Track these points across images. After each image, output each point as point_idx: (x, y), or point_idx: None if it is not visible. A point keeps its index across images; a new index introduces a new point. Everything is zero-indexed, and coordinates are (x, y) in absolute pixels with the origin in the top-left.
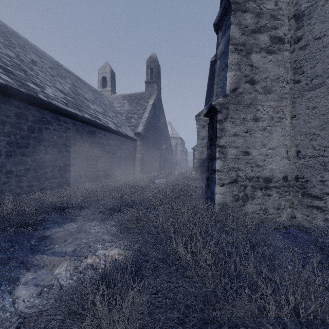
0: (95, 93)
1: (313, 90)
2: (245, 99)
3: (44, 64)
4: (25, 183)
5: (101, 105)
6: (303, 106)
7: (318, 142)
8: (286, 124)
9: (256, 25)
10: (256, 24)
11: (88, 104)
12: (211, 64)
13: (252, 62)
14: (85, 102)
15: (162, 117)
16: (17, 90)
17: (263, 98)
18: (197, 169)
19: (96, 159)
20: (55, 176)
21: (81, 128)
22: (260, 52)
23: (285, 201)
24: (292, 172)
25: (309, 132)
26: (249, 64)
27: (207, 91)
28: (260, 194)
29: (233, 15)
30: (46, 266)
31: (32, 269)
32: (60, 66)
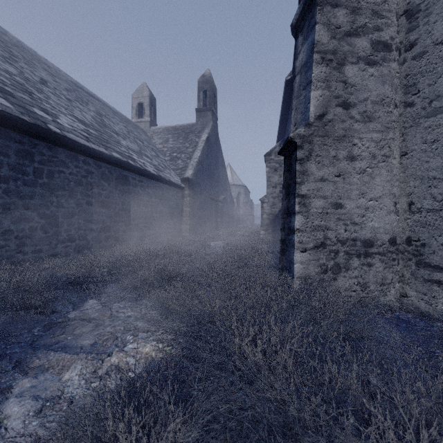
0: (129, 125)
1: (432, 117)
2: (336, 129)
3: (59, 85)
4: (30, 247)
5: (136, 140)
6: (417, 139)
7: (440, 189)
8: (393, 165)
9: (351, 26)
10: (351, 24)
11: (118, 139)
12: (285, 84)
13: (346, 77)
14: (114, 136)
15: (219, 157)
16: (18, 119)
17: (362, 128)
18: (267, 228)
19: (129, 214)
20: (71, 238)
21: (109, 171)
22: (357, 63)
23: (392, 273)
24: (402, 232)
25: (426, 175)
26: (342, 79)
27: (281, 121)
28: (357, 263)
29: (319, 10)
30: (51, 368)
31: (31, 373)
32: (81, 88)
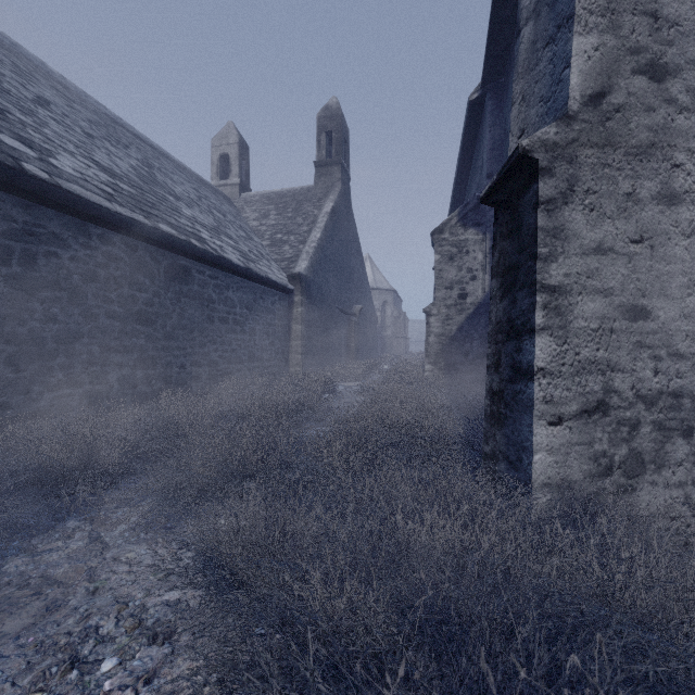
0: (202, 188)
1: None
2: (633, 129)
3: (76, 112)
4: None
5: (213, 211)
6: None
7: None
8: None
9: None
10: None
11: (178, 204)
12: (468, 108)
13: (658, 3)
14: (170, 200)
15: (353, 242)
16: None
17: None
18: (436, 360)
19: (191, 335)
20: (75, 379)
21: (152, 258)
22: None
23: None
24: None
25: None
26: (647, 8)
27: (457, 178)
28: (684, 451)
29: None
30: None
31: None
32: (123, 126)
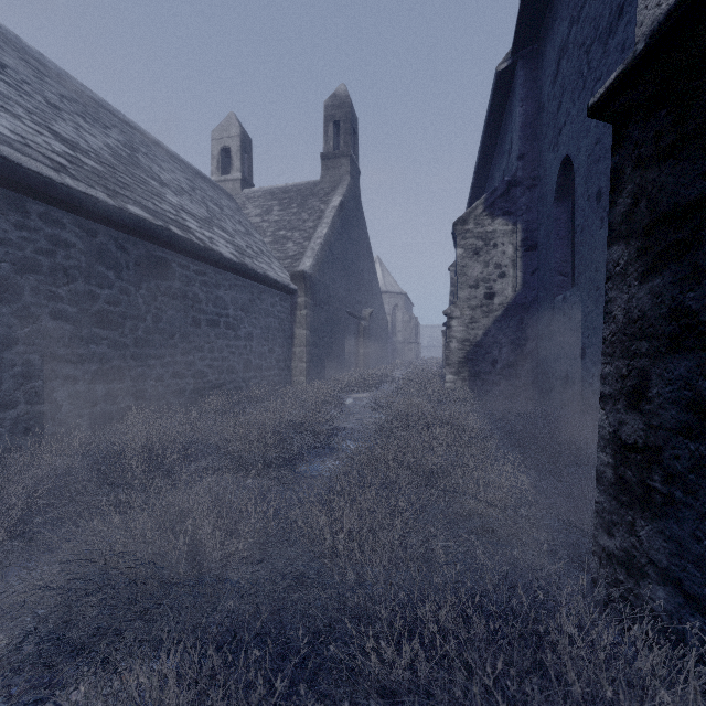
0: (199, 180)
1: None
2: None
3: (45, 84)
4: None
5: (207, 203)
6: None
7: None
8: None
9: None
10: None
11: (161, 190)
12: (495, 81)
13: None
14: (151, 185)
15: (363, 241)
16: None
17: None
18: (459, 370)
19: (171, 340)
20: (3, 399)
21: (118, 246)
22: None
23: None
24: None
25: None
26: None
27: (478, 168)
28: None
29: None
30: None
31: None
32: (111, 111)
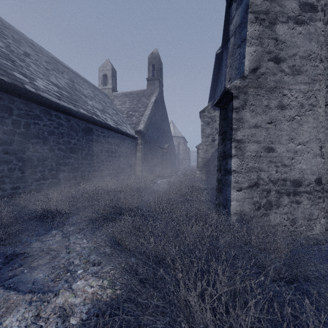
0: (95, 90)
1: None
2: (268, 81)
3: (40, 58)
4: (8, 185)
5: (101, 102)
6: None
7: None
8: (319, 113)
9: None
10: None
11: (86, 99)
12: (216, 57)
13: (277, 35)
14: (82, 98)
15: (164, 115)
16: None
17: (291, 80)
18: (201, 169)
19: (93, 158)
20: (45, 177)
21: (76, 124)
22: (287, 22)
23: (318, 210)
24: (326, 173)
25: None
26: (273, 37)
27: (212, 87)
28: (287, 201)
29: None
30: None
31: None
32: (59, 62)
